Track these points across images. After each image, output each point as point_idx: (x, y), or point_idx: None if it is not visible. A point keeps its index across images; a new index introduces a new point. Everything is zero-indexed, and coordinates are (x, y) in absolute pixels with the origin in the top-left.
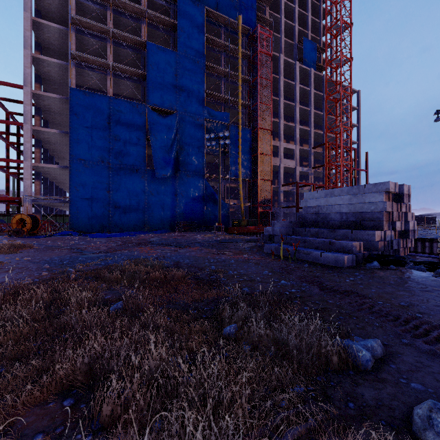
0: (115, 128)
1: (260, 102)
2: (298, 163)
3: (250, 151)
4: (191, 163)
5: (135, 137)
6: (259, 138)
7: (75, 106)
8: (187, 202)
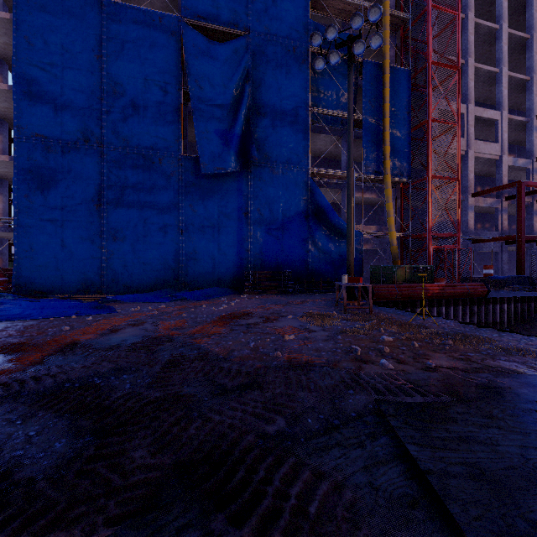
0: (112, 69)
1: (434, 4)
2: (505, 150)
3: (408, 118)
4: (279, 143)
5: (157, 87)
6: (431, 85)
7: (25, 19)
8: (270, 228)
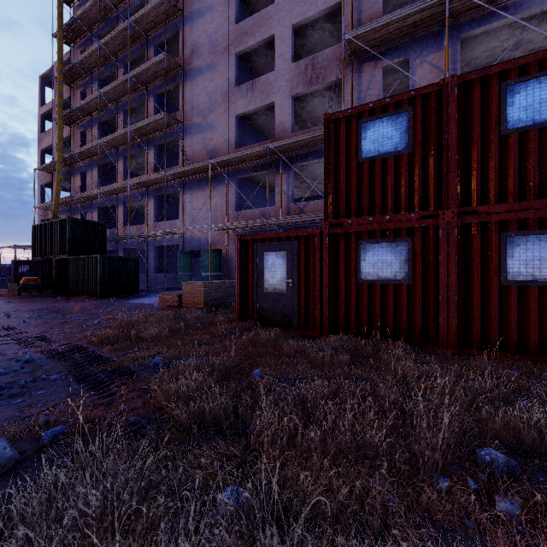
0: None
1: None
2: None
3: None
4: None
5: None
6: None
7: None
8: None
